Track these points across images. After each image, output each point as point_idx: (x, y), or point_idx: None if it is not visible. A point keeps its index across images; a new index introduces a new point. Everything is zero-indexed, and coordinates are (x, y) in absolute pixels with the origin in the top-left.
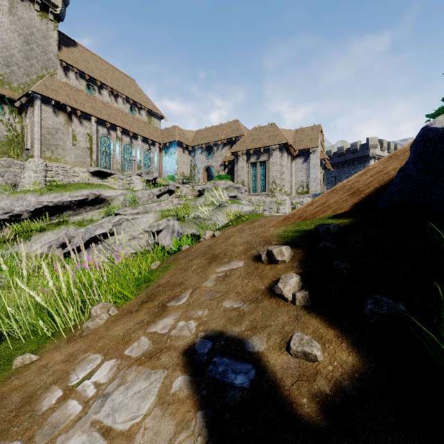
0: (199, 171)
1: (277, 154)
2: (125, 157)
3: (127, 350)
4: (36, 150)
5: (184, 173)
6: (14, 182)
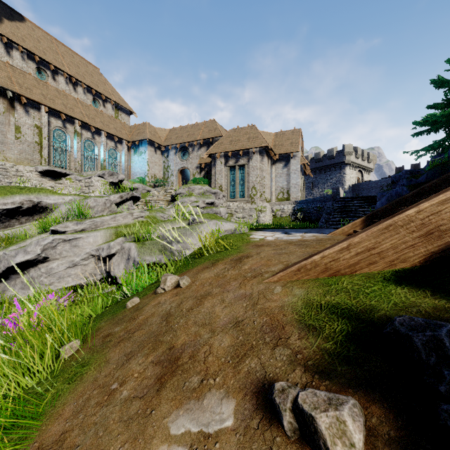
0: (173, 173)
1: (257, 157)
2: (85, 155)
3: None
4: None
5: (156, 175)
6: None
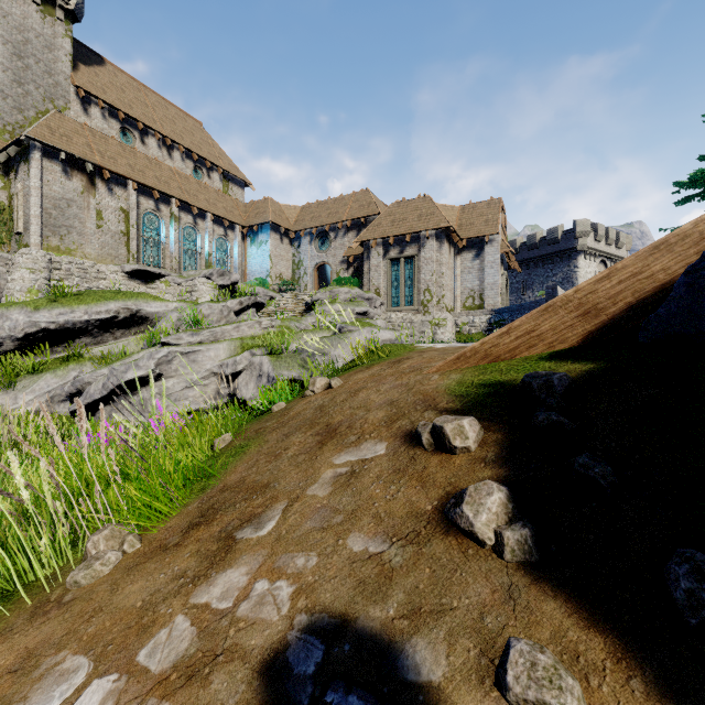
0: (306, 272)
1: (432, 245)
2: (184, 248)
3: (143, 651)
4: (33, 234)
5: (283, 275)
6: None
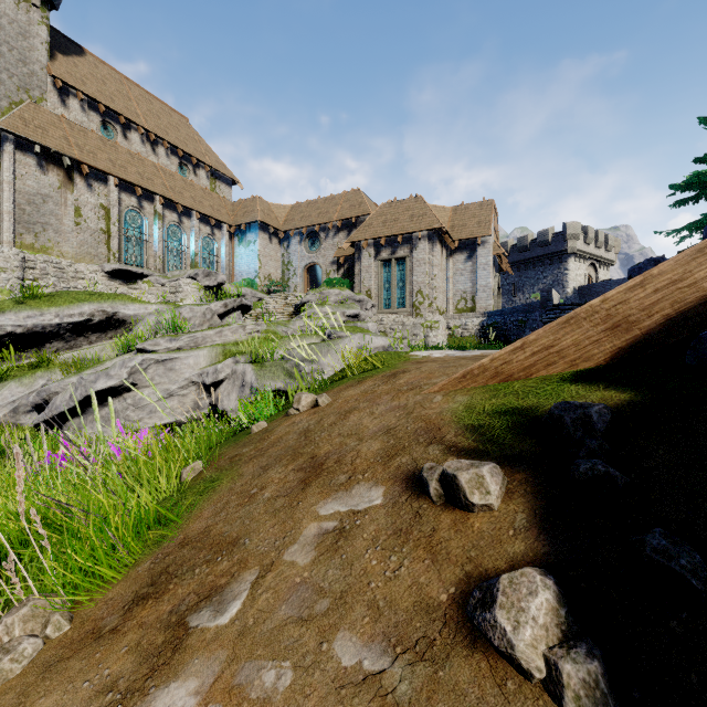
0: (296, 273)
1: (424, 246)
2: (169, 248)
3: None
4: (5, 231)
5: (272, 276)
6: None
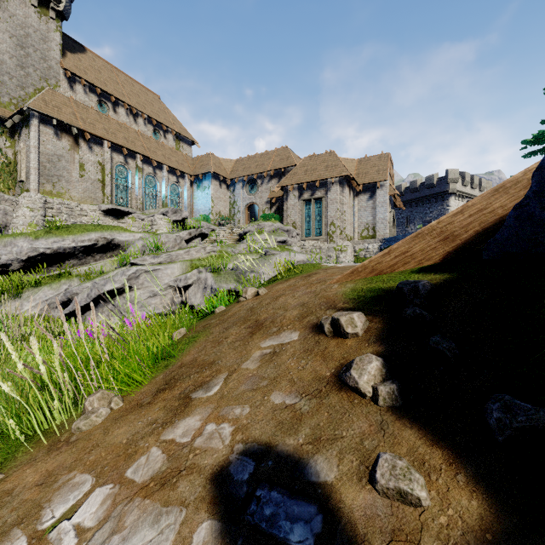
0: (239, 210)
1: (336, 189)
2: (146, 192)
3: (130, 470)
4: (32, 182)
5: (221, 212)
6: (4, 222)
